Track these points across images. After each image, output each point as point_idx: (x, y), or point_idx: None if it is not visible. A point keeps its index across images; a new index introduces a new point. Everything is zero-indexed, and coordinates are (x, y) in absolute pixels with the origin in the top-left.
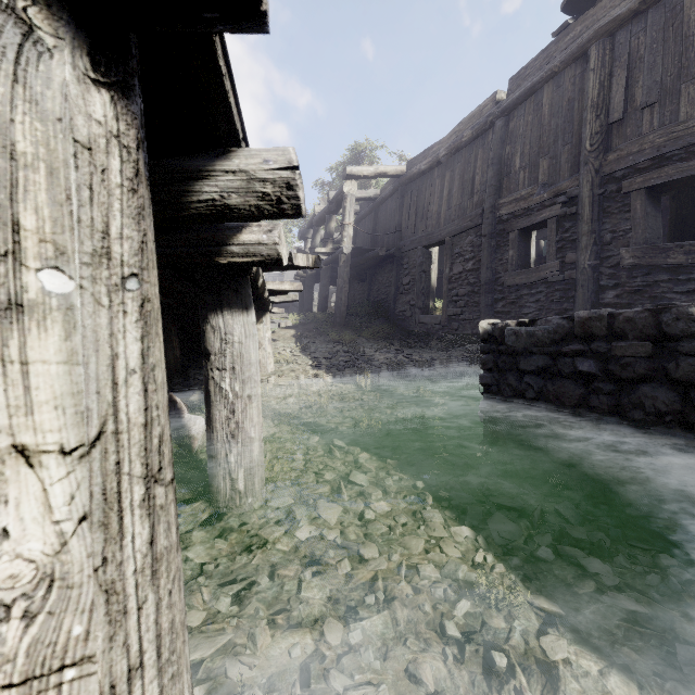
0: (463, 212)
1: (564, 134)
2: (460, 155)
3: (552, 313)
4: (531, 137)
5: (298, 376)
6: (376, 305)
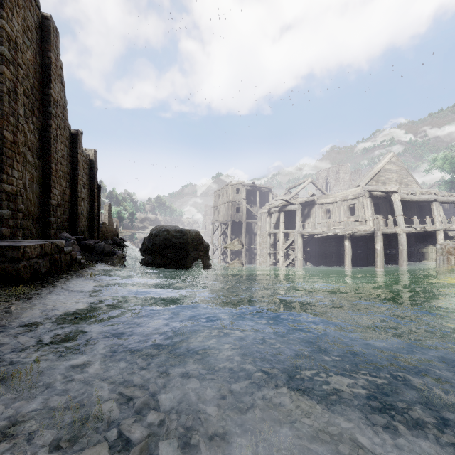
0: None
1: None
2: None
3: None
4: None
5: None
6: None
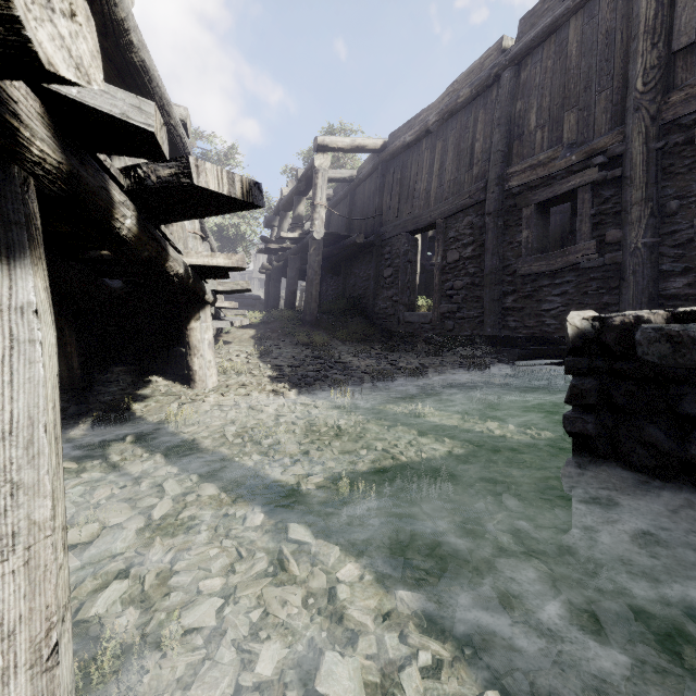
0: (459, 188)
1: (600, 76)
2: (455, 120)
3: (585, 309)
4: (552, 86)
5: (248, 393)
6: (352, 302)
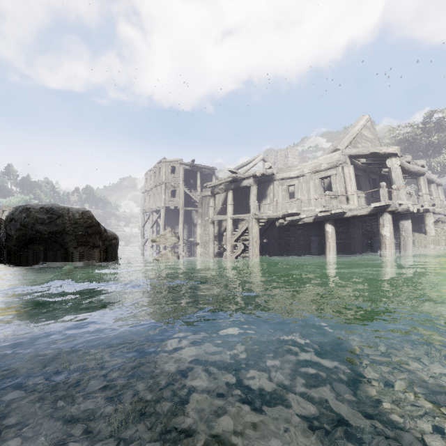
0: None
1: None
2: None
3: None
4: None
5: (445, 237)
6: None
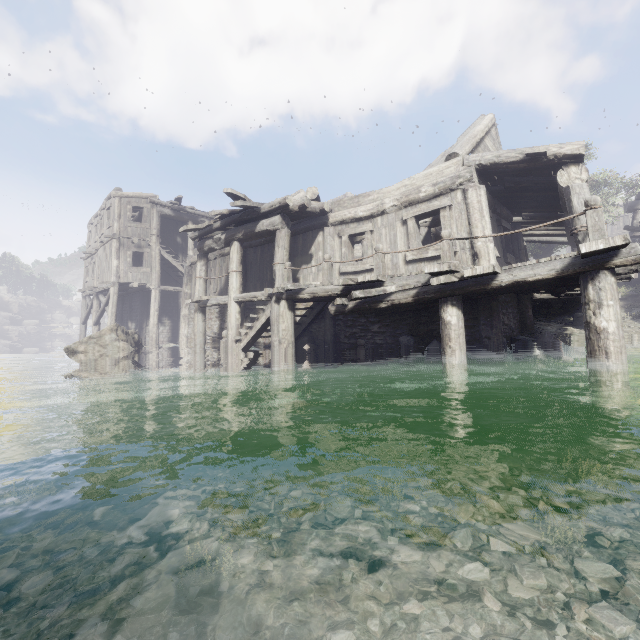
0: None
1: None
2: None
3: None
4: None
5: (630, 335)
6: None
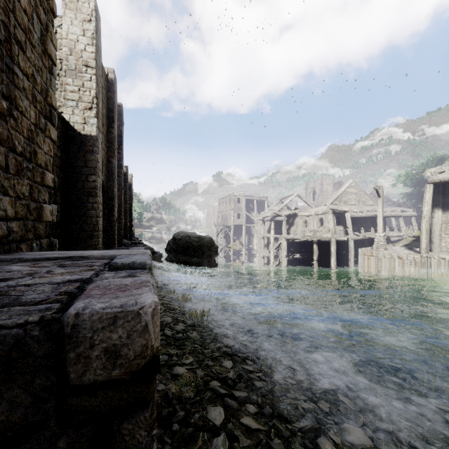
0: None
1: None
2: None
3: None
4: None
5: None
6: None
